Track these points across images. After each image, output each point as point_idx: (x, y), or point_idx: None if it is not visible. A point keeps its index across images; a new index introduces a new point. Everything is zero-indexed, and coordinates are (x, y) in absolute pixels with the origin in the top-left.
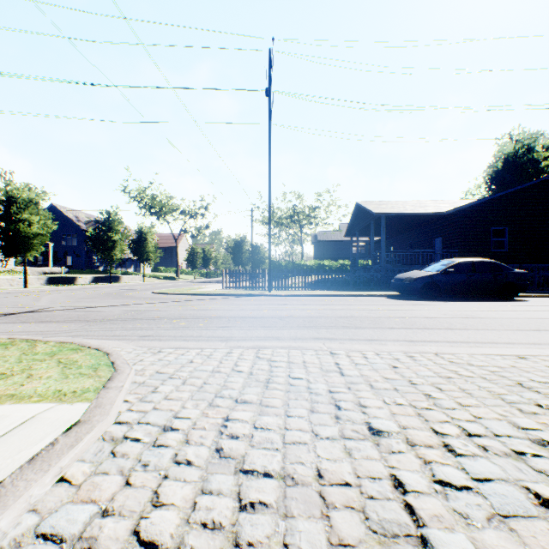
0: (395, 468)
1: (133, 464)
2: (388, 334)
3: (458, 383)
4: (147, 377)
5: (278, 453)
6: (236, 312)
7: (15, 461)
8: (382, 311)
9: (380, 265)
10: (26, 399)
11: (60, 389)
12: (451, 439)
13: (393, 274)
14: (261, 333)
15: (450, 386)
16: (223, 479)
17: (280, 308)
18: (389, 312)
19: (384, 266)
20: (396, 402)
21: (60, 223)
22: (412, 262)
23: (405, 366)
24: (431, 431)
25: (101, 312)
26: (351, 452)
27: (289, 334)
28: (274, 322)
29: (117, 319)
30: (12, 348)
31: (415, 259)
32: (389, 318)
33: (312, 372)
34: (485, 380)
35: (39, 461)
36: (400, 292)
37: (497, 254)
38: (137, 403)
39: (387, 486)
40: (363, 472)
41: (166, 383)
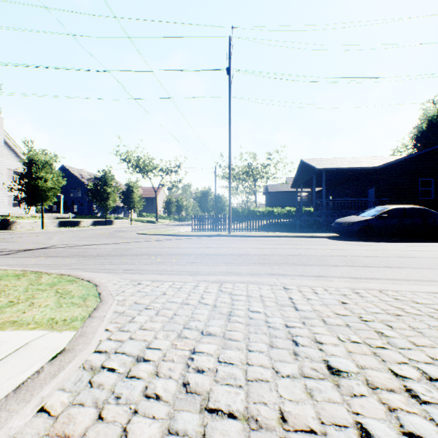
0: (360, 415)
1: (106, 396)
2: (333, 271)
3: (407, 320)
4: (126, 307)
5: (241, 390)
6: (202, 250)
7: (3, 390)
8: (325, 250)
9: (321, 211)
10: (24, 326)
11: (53, 317)
12: (412, 383)
13: (332, 219)
14: (223, 268)
15: (400, 324)
16: (189, 418)
17: (238, 247)
18: (332, 251)
19: (325, 212)
20: (350, 340)
21: (69, 180)
22: (348, 208)
23: (353, 302)
24: (390, 372)
25: (96, 249)
26: (312, 393)
27: (247, 269)
28: (234, 259)
29: (108, 255)
30: (23, 279)
31: (351, 206)
32: (332, 257)
33: (269, 306)
34: (433, 318)
35: (24, 390)
36: (339, 233)
37: (424, 201)
38: (116, 332)
39: (354, 437)
40: (327, 417)
41: (142, 313)
